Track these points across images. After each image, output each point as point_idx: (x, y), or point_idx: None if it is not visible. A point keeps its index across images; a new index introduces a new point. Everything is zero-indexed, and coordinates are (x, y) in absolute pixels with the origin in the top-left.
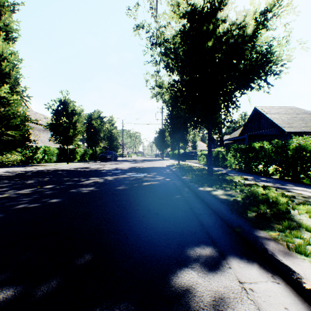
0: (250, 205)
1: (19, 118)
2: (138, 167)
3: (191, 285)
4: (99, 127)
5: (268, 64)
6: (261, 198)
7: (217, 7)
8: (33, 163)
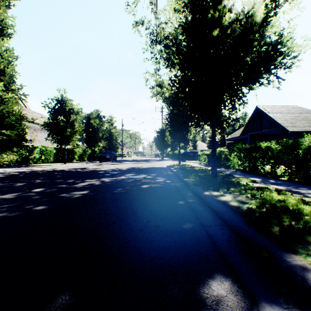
0: (271, 217)
1: (14, 117)
2: (138, 167)
3: None
4: (98, 126)
5: (281, 55)
6: (280, 205)
7: None
8: (29, 163)
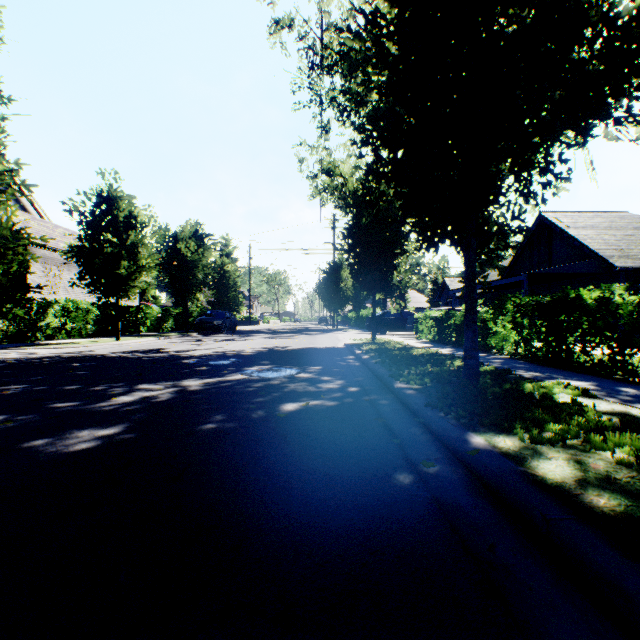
0: None
1: None
2: (279, 349)
3: None
4: (194, 257)
5: None
6: None
7: None
8: (38, 338)
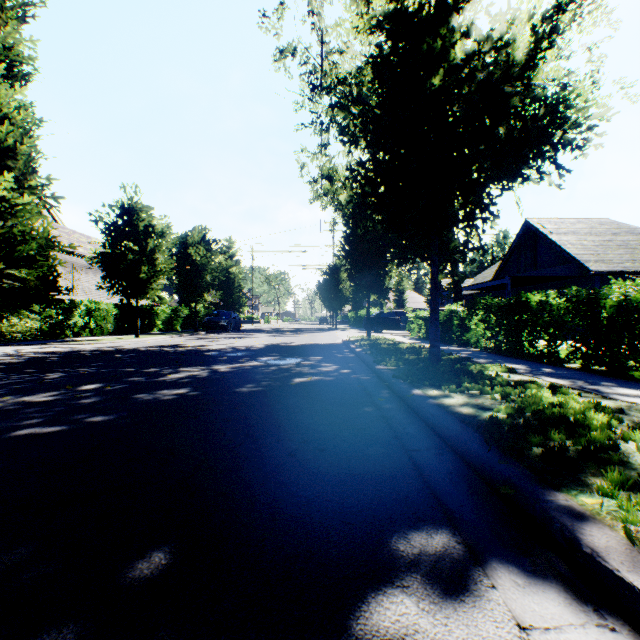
0: (529, 432)
1: (35, 242)
2: (284, 344)
3: (403, 637)
4: (203, 261)
5: (562, 124)
6: (551, 413)
7: (450, 4)
8: (65, 335)
